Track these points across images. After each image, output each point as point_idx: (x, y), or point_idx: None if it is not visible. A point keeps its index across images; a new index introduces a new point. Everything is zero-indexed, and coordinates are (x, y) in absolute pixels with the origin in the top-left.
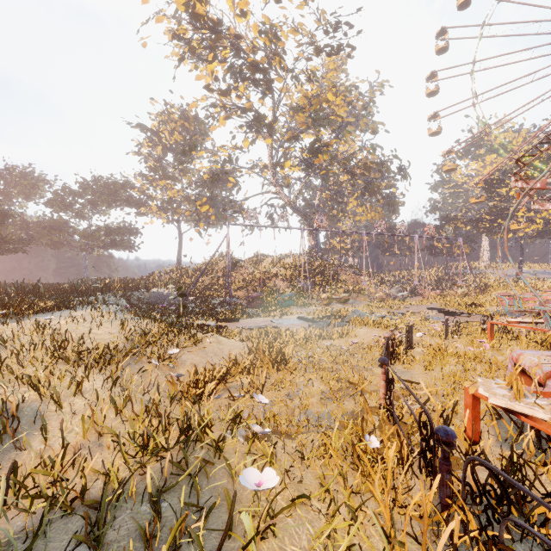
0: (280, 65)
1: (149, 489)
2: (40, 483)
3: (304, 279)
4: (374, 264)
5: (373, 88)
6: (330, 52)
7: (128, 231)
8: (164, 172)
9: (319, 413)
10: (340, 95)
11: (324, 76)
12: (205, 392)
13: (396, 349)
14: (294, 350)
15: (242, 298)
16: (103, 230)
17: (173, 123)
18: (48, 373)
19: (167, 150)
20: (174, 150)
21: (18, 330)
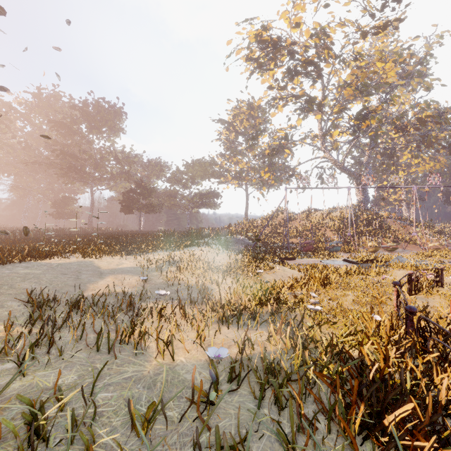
0: (328, 55)
1: (269, 310)
2: (232, 302)
3: (351, 229)
4: (427, 216)
5: (429, 42)
6: (376, 32)
7: (213, 195)
8: (236, 151)
9: (350, 309)
10: (389, 60)
11: (371, 49)
12: (281, 292)
13: (419, 282)
14: (336, 277)
15: (296, 244)
16: (198, 195)
17: (242, 114)
18: (210, 273)
19: (238, 134)
20: (243, 133)
21: (181, 255)
